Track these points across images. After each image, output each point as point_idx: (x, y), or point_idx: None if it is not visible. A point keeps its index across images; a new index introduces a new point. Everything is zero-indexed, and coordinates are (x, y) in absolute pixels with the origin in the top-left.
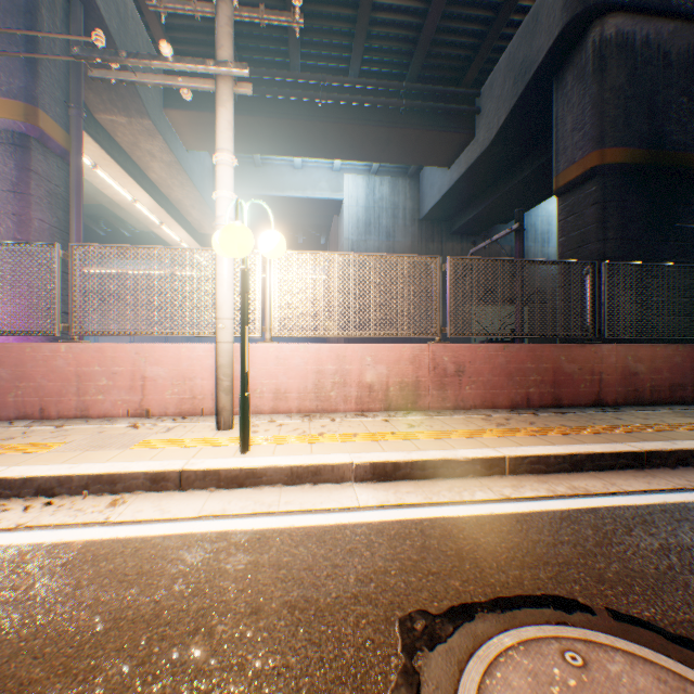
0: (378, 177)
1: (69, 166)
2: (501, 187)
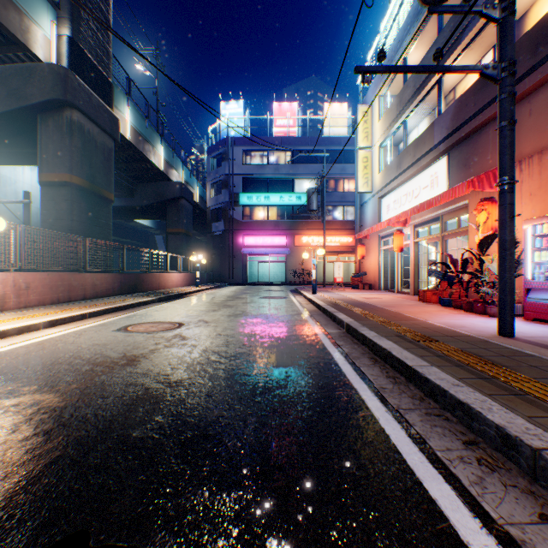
0: None
1: None
2: None
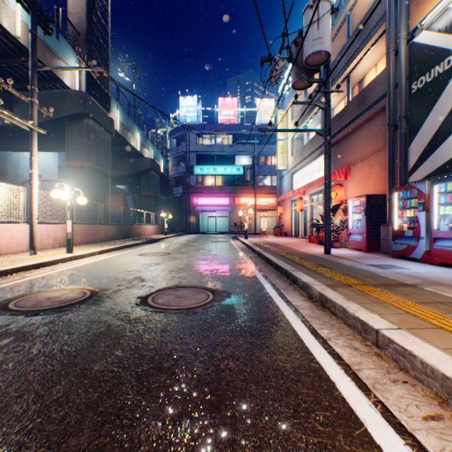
0: None
1: None
2: (20, 141)
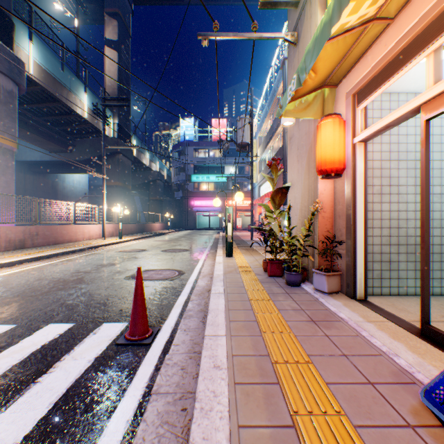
0: None
1: None
2: (74, 168)
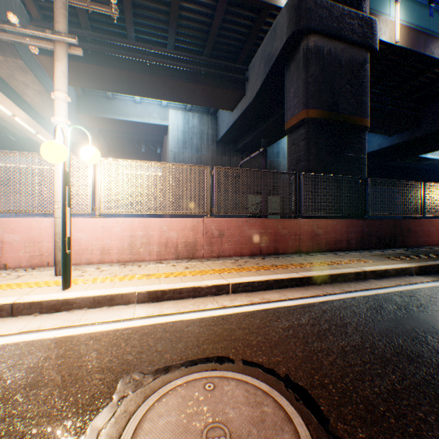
0: (192, 113)
1: None
2: (261, 125)
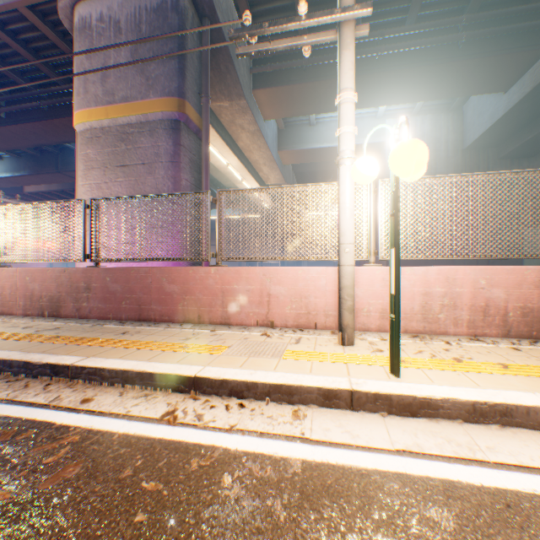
0: (419, 116)
1: (200, 140)
2: None
